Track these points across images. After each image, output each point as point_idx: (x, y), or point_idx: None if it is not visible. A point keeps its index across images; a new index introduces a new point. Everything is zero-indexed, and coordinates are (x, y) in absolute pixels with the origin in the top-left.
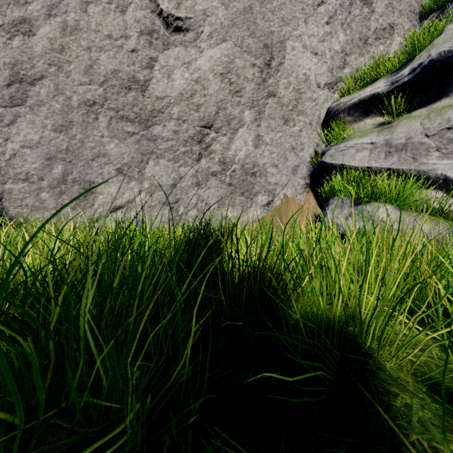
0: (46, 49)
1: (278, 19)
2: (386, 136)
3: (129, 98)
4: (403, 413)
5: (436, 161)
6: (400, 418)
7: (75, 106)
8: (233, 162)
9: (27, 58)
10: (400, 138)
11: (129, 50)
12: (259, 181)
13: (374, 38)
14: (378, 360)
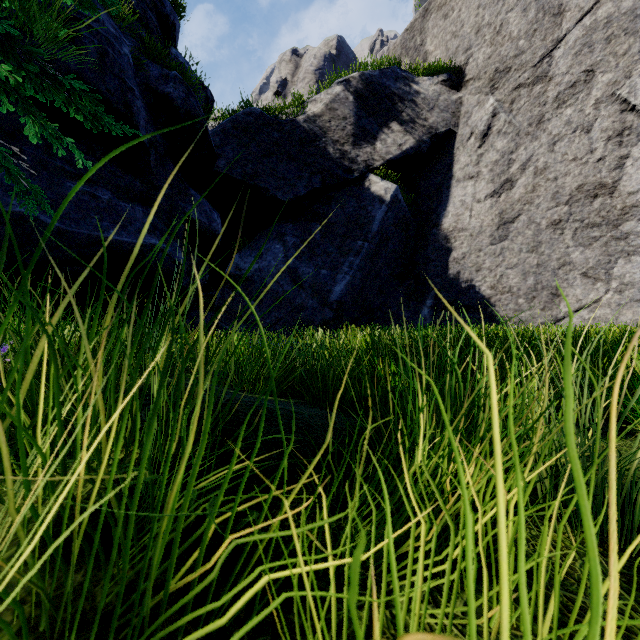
0: (521, 194)
1: None
2: None
3: (594, 206)
4: None
5: None
6: None
7: (543, 229)
8: None
9: (509, 205)
10: None
11: (594, 162)
12: None
13: None
14: None
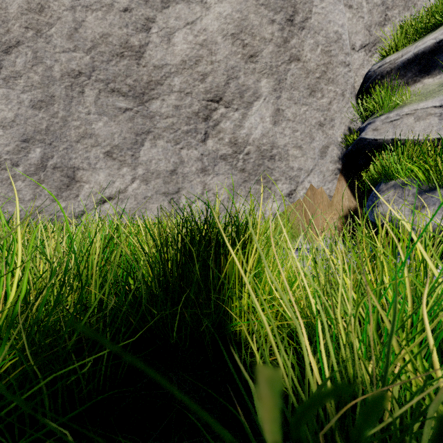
0: (22, 9)
1: None
2: None
3: (121, 68)
4: None
5: None
6: None
7: (57, 78)
8: (246, 143)
9: (1, 21)
10: None
11: (121, 9)
12: (279, 166)
13: None
14: None
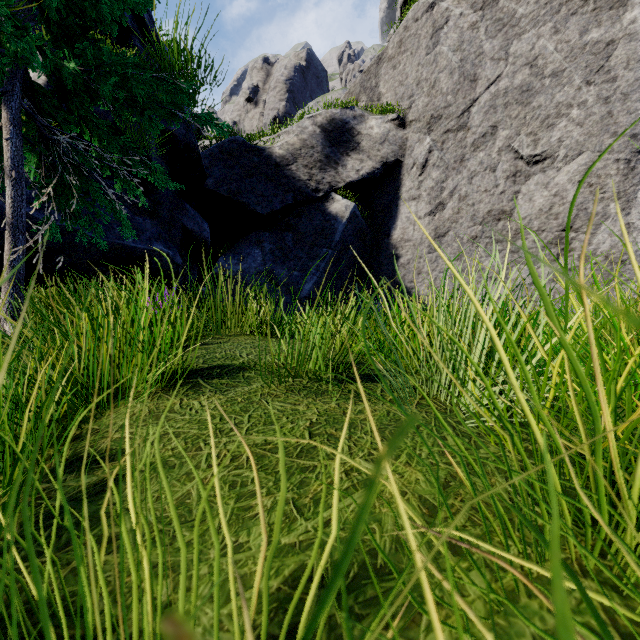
0: (450, 215)
1: None
2: None
3: (498, 227)
4: None
5: None
6: None
7: (465, 242)
8: (594, 255)
9: (441, 223)
10: None
11: (498, 194)
12: (629, 269)
13: None
14: None
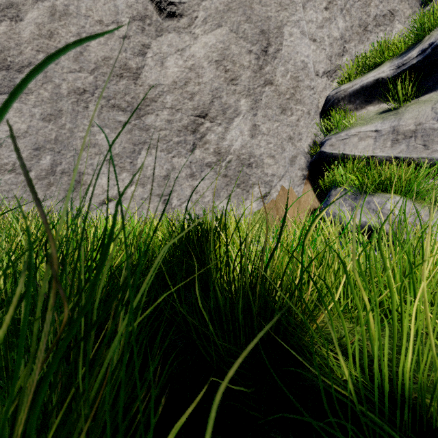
0: (34, 34)
1: (275, 4)
2: (392, 123)
3: (120, 86)
4: None
5: None
6: None
7: (64, 94)
8: (228, 152)
9: (15, 44)
10: (409, 124)
11: (120, 36)
12: (255, 172)
13: (373, 25)
14: None
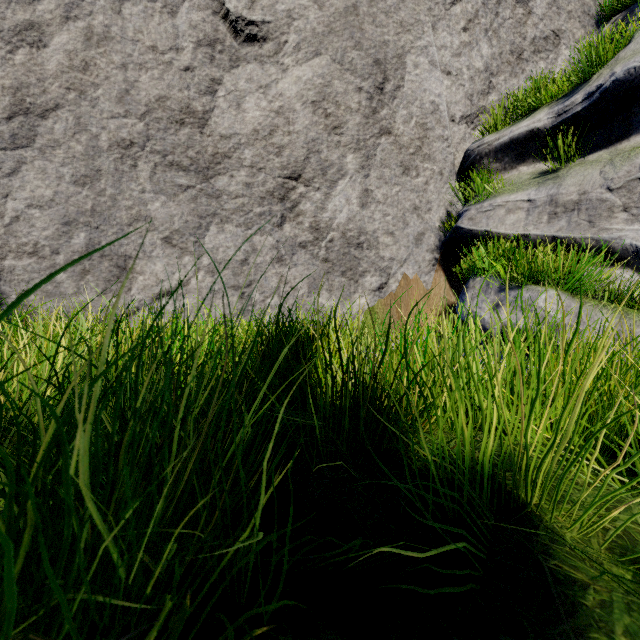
0: (62, 66)
1: (394, 23)
2: (549, 191)
3: (181, 137)
4: (598, 618)
5: (623, 226)
6: (595, 627)
7: (104, 148)
8: (330, 228)
9: (36, 79)
10: (571, 193)
11: (181, 68)
12: (367, 255)
13: (531, 51)
14: (552, 526)
